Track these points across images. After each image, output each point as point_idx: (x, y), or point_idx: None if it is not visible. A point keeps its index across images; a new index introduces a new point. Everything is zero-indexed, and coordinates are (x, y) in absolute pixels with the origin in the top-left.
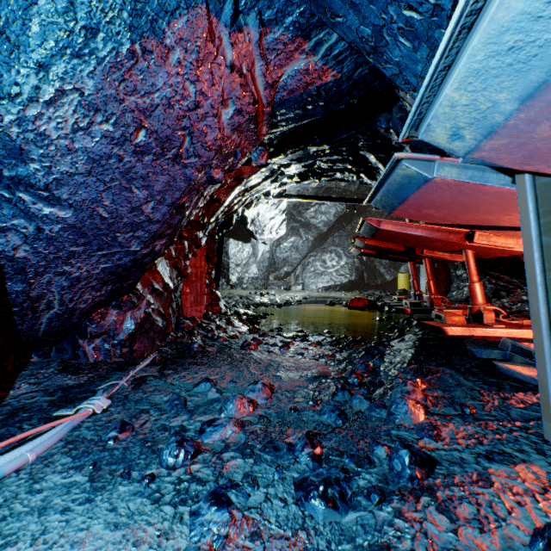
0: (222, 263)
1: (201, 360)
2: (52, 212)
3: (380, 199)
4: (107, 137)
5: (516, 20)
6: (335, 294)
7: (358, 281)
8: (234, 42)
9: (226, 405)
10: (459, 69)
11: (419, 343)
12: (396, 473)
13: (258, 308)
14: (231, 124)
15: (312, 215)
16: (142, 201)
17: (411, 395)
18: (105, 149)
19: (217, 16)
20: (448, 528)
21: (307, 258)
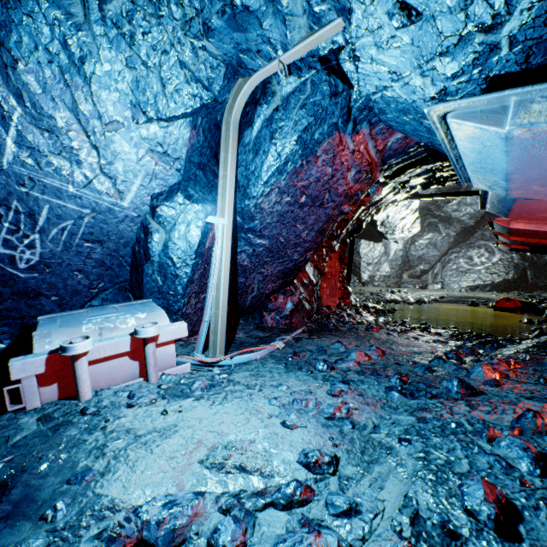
0: (354, 262)
1: (335, 333)
2: (260, 242)
3: (490, 207)
4: (287, 203)
5: (473, 162)
6: (482, 295)
7: (517, 281)
8: (354, 139)
9: (350, 353)
10: (466, 169)
11: (545, 340)
12: (448, 390)
13: (388, 304)
14: (353, 179)
15: (453, 208)
16: (301, 231)
17: (494, 366)
18: (286, 209)
19: (344, 133)
20: (466, 410)
21: (448, 255)
